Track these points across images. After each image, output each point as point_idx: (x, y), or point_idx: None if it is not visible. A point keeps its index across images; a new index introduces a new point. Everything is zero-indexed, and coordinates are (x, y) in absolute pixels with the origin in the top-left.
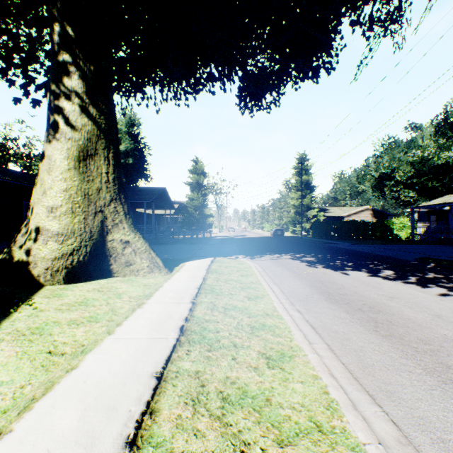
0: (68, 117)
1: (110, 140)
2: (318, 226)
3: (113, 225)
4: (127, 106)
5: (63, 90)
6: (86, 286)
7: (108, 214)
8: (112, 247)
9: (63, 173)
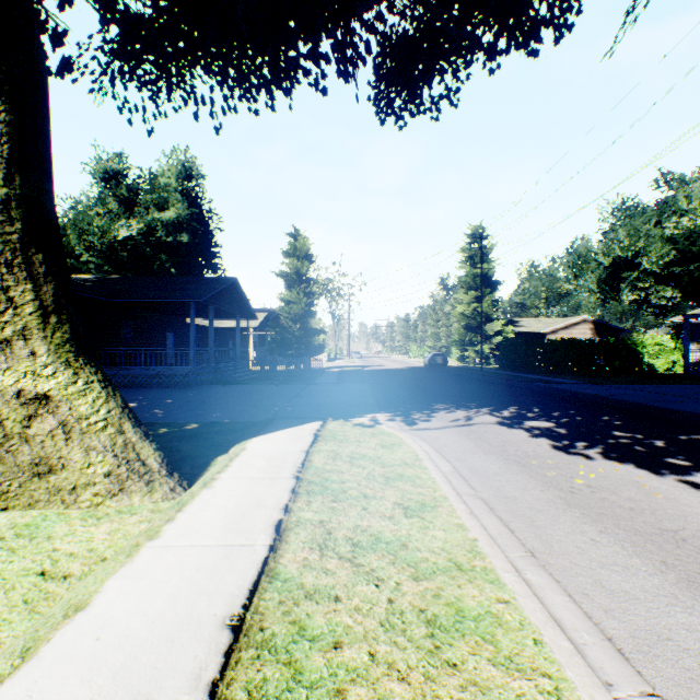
0: None
1: None
2: (512, 350)
3: None
4: (155, 115)
5: None
6: None
7: None
8: None
9: None
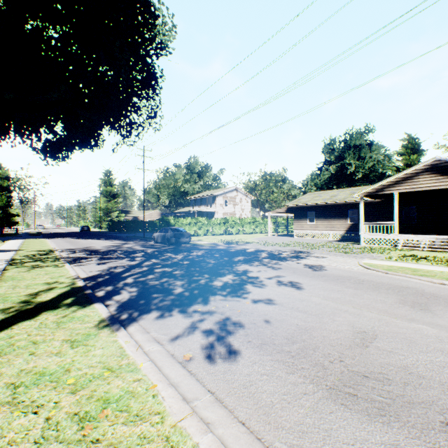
0: None
1: None
2: (113, 224)
3: None
4: None
5: None
6: None
7: None
8: None
9: None
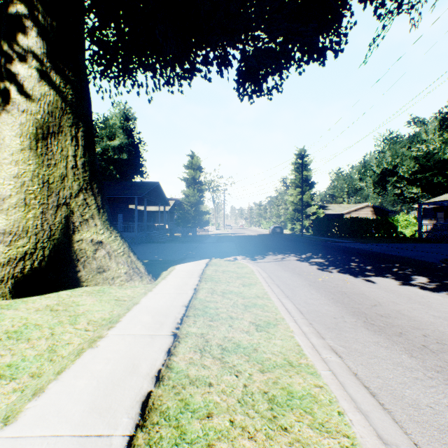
0: (22, 84)
1: (79, 116)
2: (320, 224)
3: (81, 221)
4: (116, 93)
5: (17, 50)
6: (39, 301)
7: (75, 207)
8: (80, 249)
9: (14, 154)
